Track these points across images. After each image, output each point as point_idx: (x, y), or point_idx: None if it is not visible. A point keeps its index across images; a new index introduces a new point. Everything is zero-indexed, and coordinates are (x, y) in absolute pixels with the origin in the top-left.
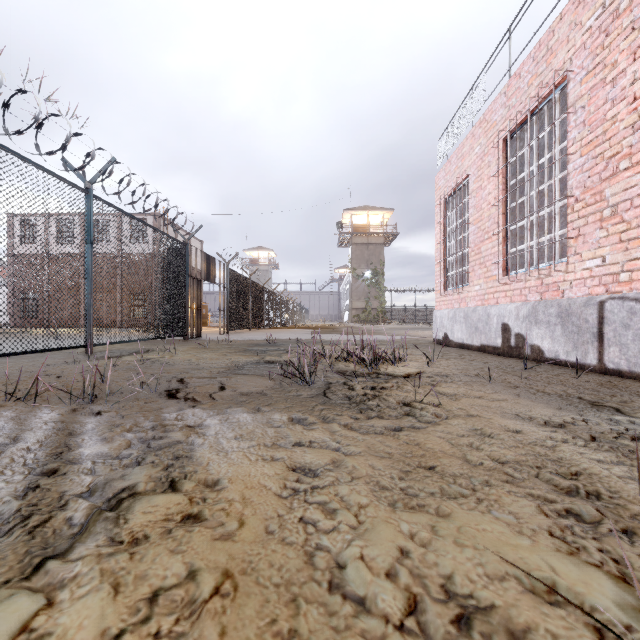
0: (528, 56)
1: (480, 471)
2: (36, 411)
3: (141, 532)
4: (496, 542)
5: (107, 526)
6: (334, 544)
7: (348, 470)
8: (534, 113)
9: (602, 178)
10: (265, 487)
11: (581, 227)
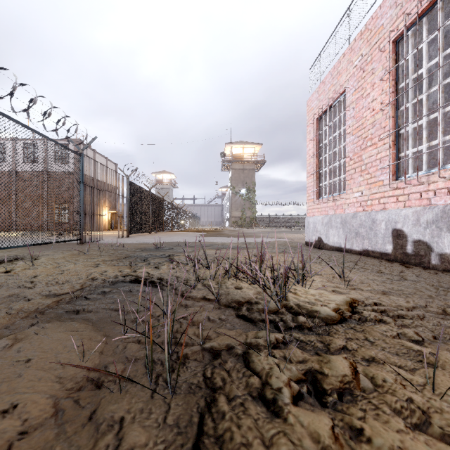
0: None
1: None
2: None
3: None
4: None
5: None
6: None
7: None
8: None
9: None
10: None
11: None
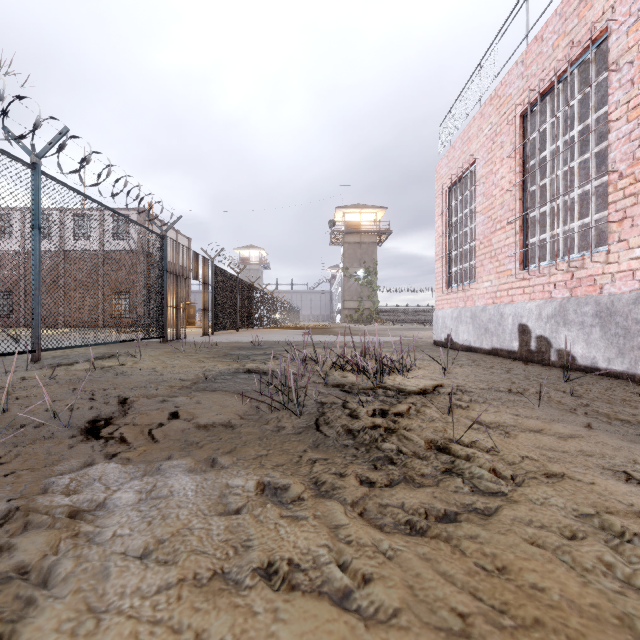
0: (553, 14)
1: None
2: None
3: None
4: None
5: None
6: None
7: None
8: (560, 80)
9: None
10: None
11: (628, 208)
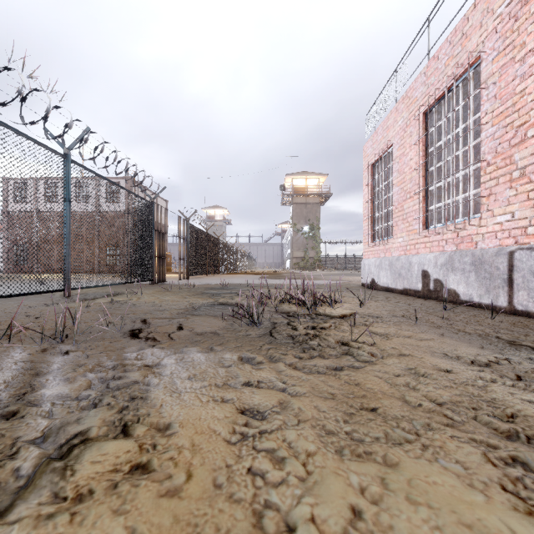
0: (445, 41)
1: (420, 413)
2: (10, 351)
3: (86, 486)
4: (450, 499)
5: (53, 479)
6: (283, 500)
7: (294, 413)
8: (450, 90)
9: (511, 144)
10: (214, 432)
11: (492, 187)
